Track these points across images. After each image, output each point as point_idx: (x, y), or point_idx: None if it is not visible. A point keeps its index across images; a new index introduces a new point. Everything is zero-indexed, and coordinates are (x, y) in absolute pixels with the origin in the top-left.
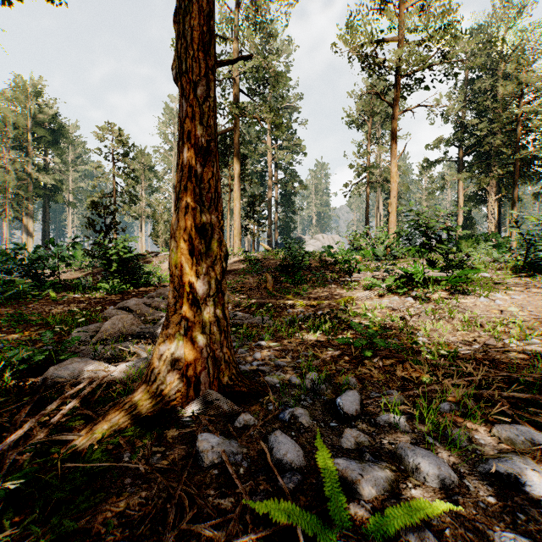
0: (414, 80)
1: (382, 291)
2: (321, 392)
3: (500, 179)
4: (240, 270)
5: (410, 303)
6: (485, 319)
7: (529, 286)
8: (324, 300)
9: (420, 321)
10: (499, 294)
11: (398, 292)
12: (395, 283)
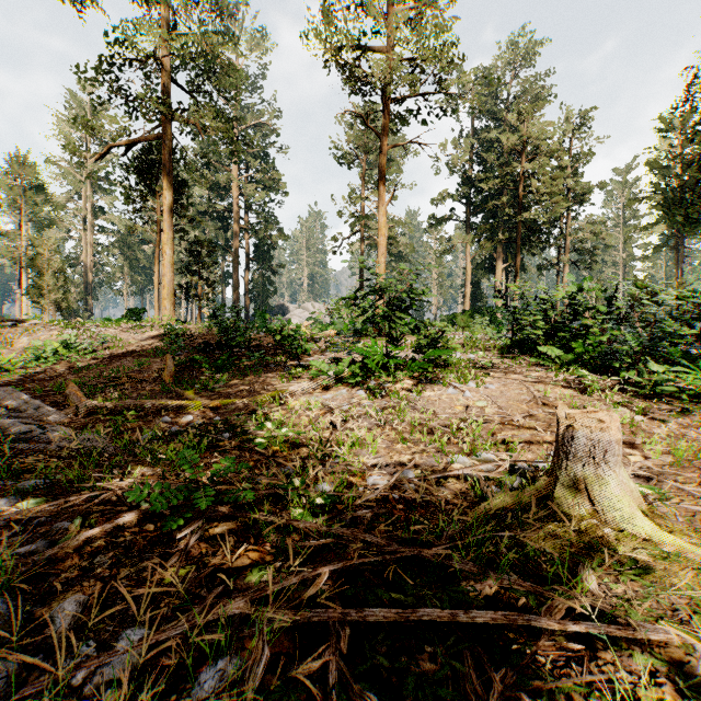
0: (408, 109)
1: (328, 382)
2: None
3: (507, 247)
4: (148, 350)
5: (359, 399)
6: (440, 422)
7: (511, 371)
8: (241, 397)
9: (349, 430)
10: (474, 382)
11: (353, 382)
12: (349, 369)
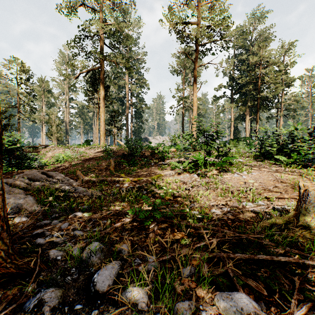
0: (206, 49)
1: (180, 171)
2: (91, 263)
3: (251, 109)
4: (99, 157)
5: (195, 178)
6: (235, 188)
7: (261, 167)
8: (144, 177)
9: (196, 191)
10: (245, 171)
11: (190, 171)
12: (188, 165)
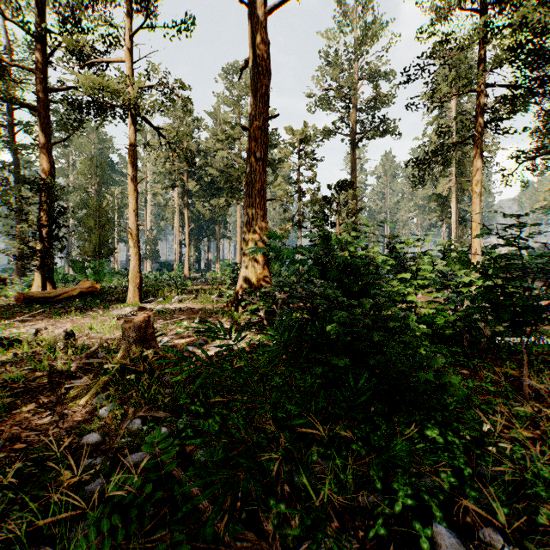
0: None
1: None
2: None
3: None
4: None
5: None
6: None
7: None
8: None
9: None
10: None
11: None
12: None
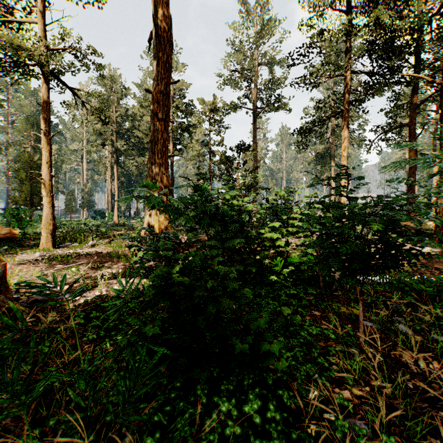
0: None
1: None
2: None
3: None
4: None
5: None
6: None
7: None
8: None
9: None
10: None
11: None
12: None
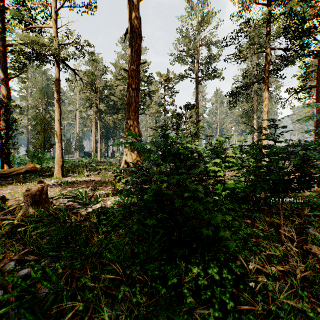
0: None
1: None
2: None
3: None
4: None
5: None
6: None
7: None
8: None
9: None
10: None
11: None
12: None
